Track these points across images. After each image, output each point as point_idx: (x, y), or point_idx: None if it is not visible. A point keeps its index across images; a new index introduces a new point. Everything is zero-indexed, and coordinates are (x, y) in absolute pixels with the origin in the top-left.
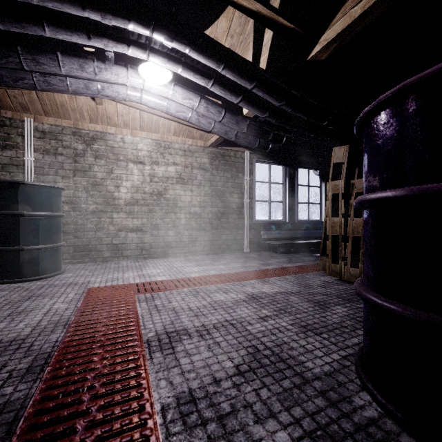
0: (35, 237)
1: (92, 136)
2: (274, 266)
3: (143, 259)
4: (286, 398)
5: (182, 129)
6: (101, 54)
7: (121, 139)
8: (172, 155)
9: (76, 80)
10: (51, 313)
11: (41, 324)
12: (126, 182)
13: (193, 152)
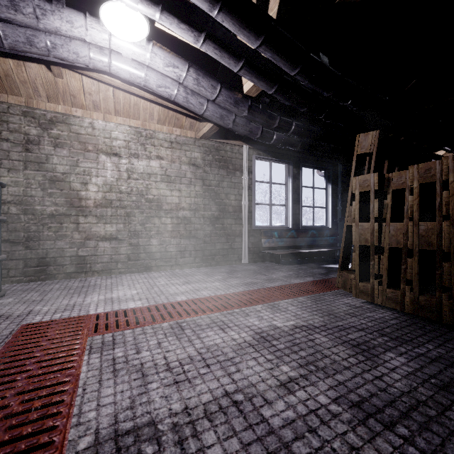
0: None
1: (50, 118)
2: (281, 282)
3: (118, 274)
4: None
5: (168, 115)
6: None
7: (90, 124)
8: (155, 147)
9: (13, 30)
10: None
11: None
12: (97, 178)
13: (181, 145)
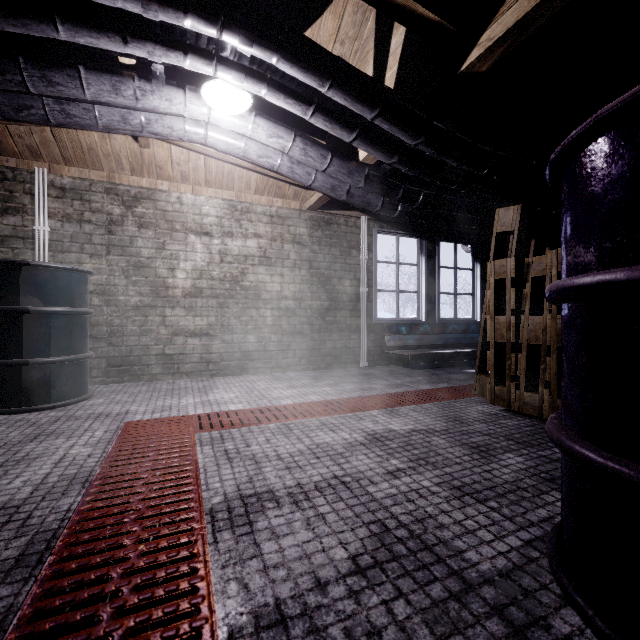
0: (48, 344)
1: (134, 194)
2: (405, 388)
3: (210, 377)
4: (438, 619)
5: (268, 184)
6: (147, 71)
7: (178, 198)
8: (253, 223)
9: (108, 109)
10: (65, 463)
11: (47, 480)
12: (185, 263)
13: (283, 219)
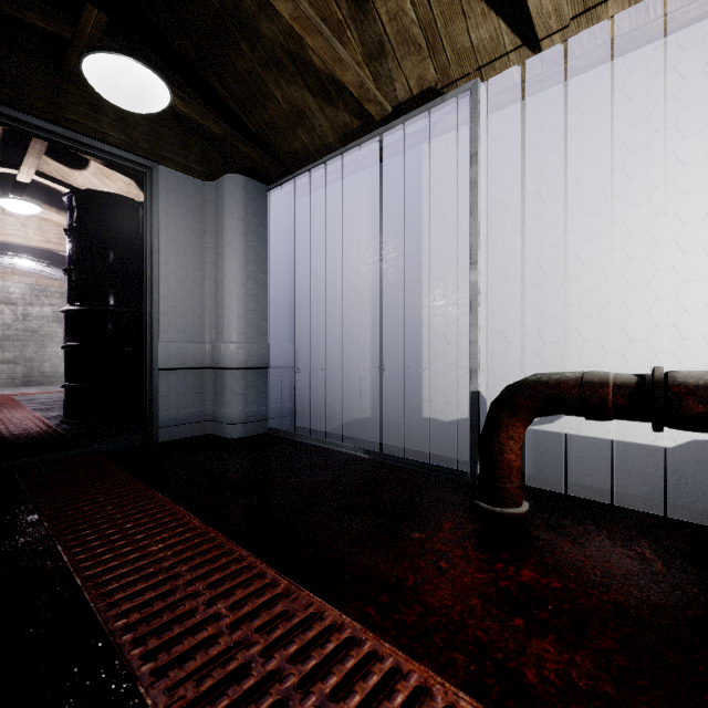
0: None
1: None
2: None
3: (16, 387)
4: None
5: None
6: None
7: None
8: (48, 297)
9: None
10: None
11: None
12: None
13: None
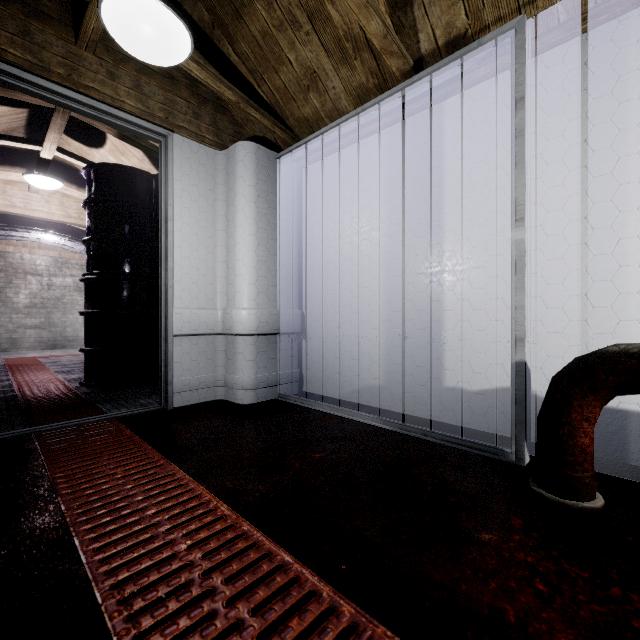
0: None
1: None
2: None
3: (41, 350)
4: None
5: None
6: None
7: (21, 256)
8: (70, 269)
9: None
10: None
11: None
12: (25, 290)
13: None
